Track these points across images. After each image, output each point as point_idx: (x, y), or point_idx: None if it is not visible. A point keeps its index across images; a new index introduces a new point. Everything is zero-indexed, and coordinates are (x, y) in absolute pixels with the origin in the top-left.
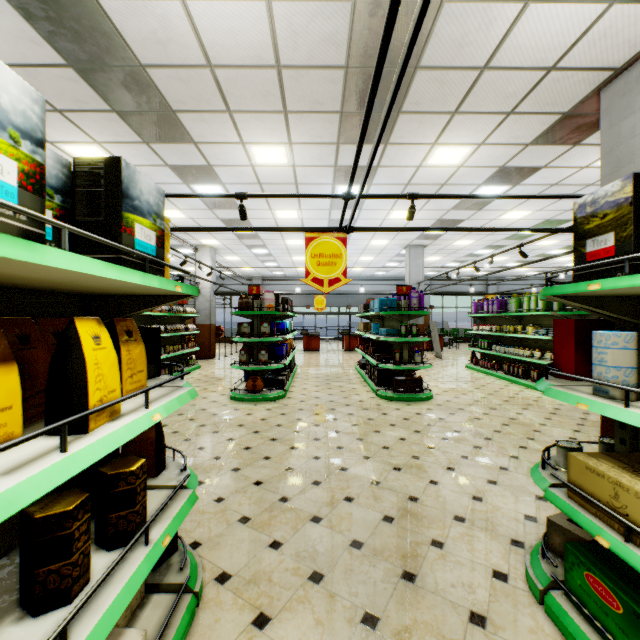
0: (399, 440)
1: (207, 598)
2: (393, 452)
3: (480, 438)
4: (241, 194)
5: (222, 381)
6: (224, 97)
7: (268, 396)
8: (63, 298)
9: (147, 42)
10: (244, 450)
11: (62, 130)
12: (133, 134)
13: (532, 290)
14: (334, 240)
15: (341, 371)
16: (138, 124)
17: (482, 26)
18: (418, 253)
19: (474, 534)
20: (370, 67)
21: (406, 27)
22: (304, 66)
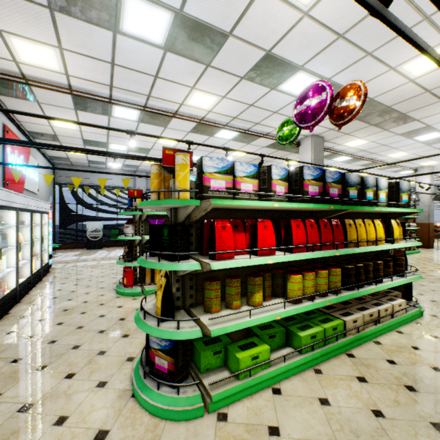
0: None
1: (425, 316)
2: None
3: None
4: None
5: (438, 262)
6: (437, 97)
7: None
8: (377, 214)
9: (392, 99)
10: None
11: (346, 139)
12: (379, 129)
13: None
14: None
15: None
16: (382, 125)
17: None
18: None
19: None
20: None
21: None
22: None
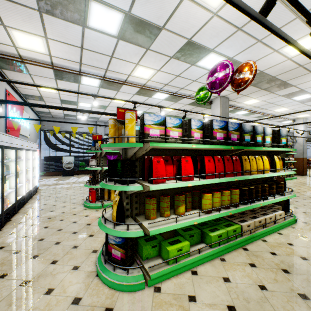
0: None
1: (298, 223)
2: None
3: None
4: None
5: (309, 185)
6: (308, 70)
7: None
8: (265, 152)
9: (276, 72)
10: None
11: (244, 99)
12: (267, 92)
13: None
14: None
15: None
16: (269, 89)
17: None
18: None
19: None
20: None
21: None
22: None
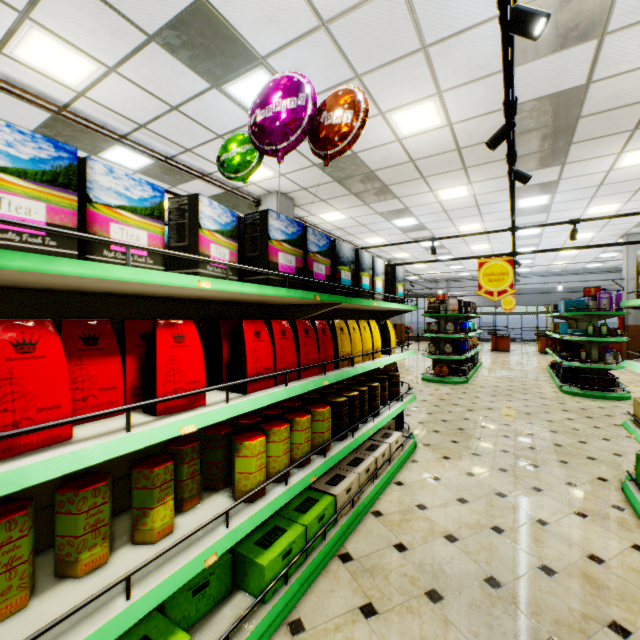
0: (565, 419)
1: (419, 447)
2: (555, 424)
3: None
4: (432, 239)
5: (413, 368)
6: (420, 172)
7: (451, 380)
8: (367, 312)
9: (377, 161)
10: (434, 406)
11: (322, 208)
12: (359, 202)
13: None
14: (502, 262)
15: (528, 370)
16: (363, 196)
17: (635, 82)
18: None
19: (597, 465)
20: (533, 129)
21: (559, 104)
22: (477, 144)
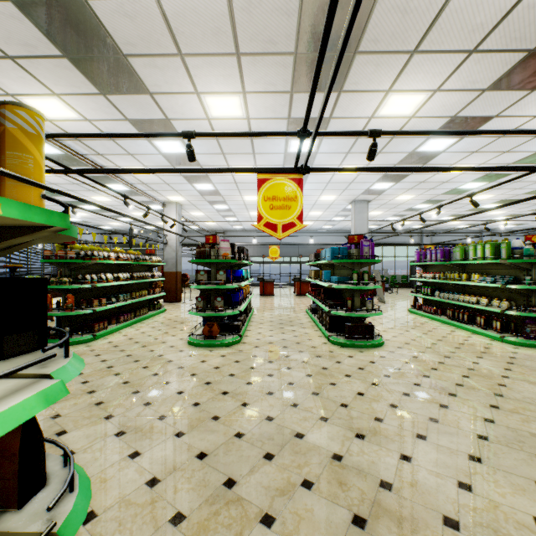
0: (357, 395)
1: None
2: (353, 412)
3: (444, 394)
4: (188, 132)
5: (183, 325)
6: (174, 37)
7: (223, 341)
8: None
9: None
10: (192, 407)
11: (19, 81)
12: (89, 84)
13: (462, 241)
14: (288, 182)
15: (293, 315)
16: (92, 72)
17: None
18: (363, 207)
19: None
20: None
21: None
22: None
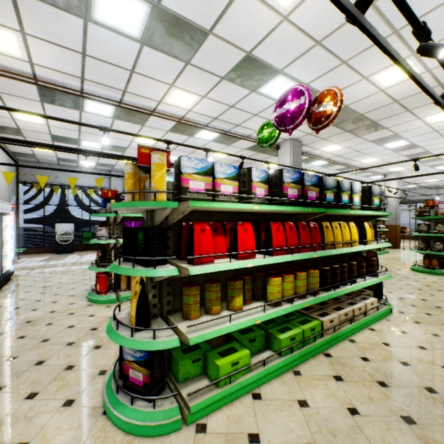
0: None
1: (394, 313)
2: None
3: None
4: (414, 159)
5: (405, 261)
6: (404, 107)
7: (441, 272)
8: (351, 217)
9: (364, 107)
10: (416, 289)
11: (322, 144)
12: (352, 136)
13: None
14: None
15: None
16: (356, 132)
17: None
18: None
19: None
20: None
21: None
22: None
